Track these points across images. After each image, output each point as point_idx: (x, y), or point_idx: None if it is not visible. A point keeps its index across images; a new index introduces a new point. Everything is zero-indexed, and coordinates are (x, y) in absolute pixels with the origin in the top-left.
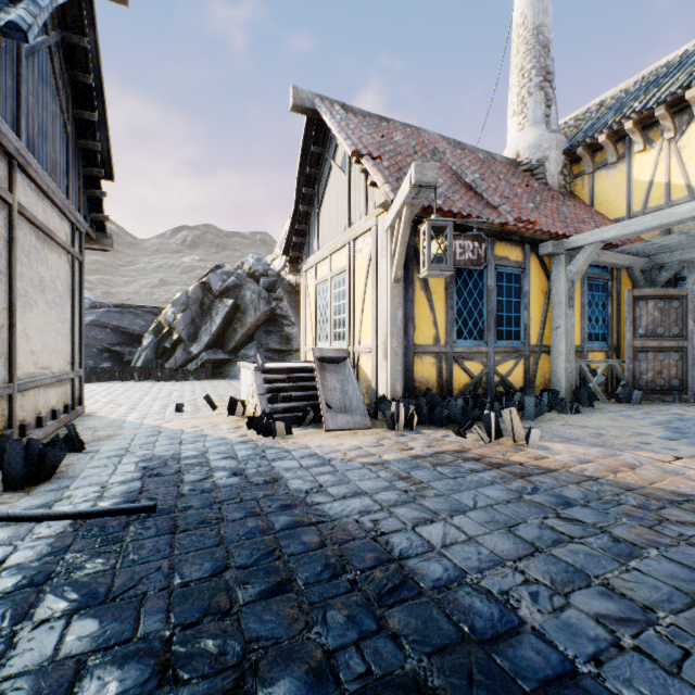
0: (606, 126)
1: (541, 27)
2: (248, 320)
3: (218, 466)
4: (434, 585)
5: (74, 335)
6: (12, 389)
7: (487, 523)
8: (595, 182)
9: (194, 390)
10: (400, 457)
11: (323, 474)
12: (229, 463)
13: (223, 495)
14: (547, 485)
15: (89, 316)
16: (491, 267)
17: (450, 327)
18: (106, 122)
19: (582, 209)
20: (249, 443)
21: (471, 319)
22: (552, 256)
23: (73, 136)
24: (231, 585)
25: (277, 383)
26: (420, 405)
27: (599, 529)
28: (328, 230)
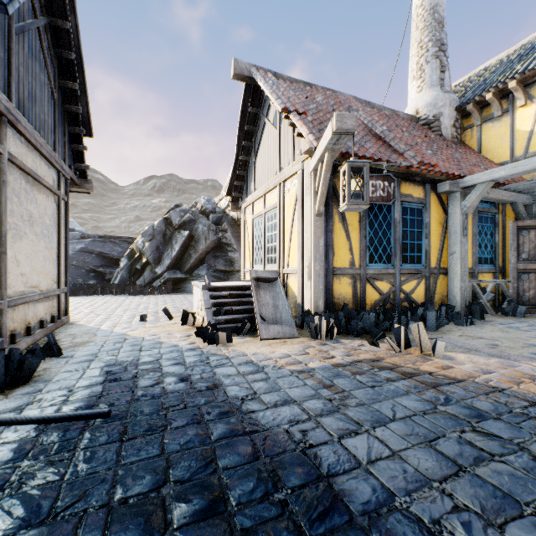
0: (493, 86)
1: (436, 7)
2: (200, 247)
3: (169, 372)
4: (364, 510)
5: (60, 259)
6: (3, 305)
7: (407, 437)
8: (482, 133)
9: (157, 302)
10: (323, 365)
11: (257, 380)
12: (178, 369)
13: (169, 401)
14: (458, 396)
15: (79, 244)
16: (397, 203)
17: (363, 253)
18: (86, 90)
19: (472, 154)
20: (196, 350)
21: (381, 246)
22: (448, 194)
23: (59, 101)
24: (167, 503)
25: (221, 299)
26: (339, 318)
27: (517, 445)
28: (262, 175)
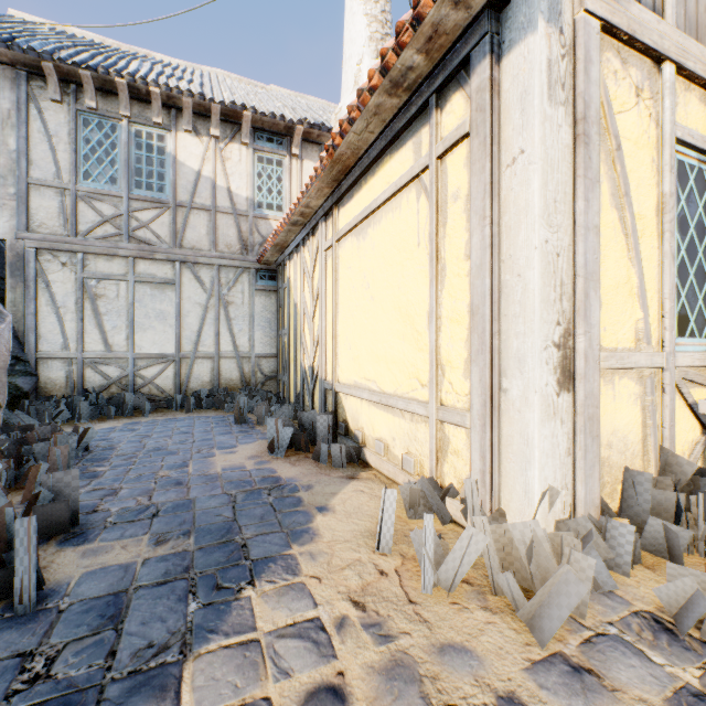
0: None
1: None
2: None
3: None
4: None
5: None
6: None
7: None
8: None
9: None
10: None
11: None
12: None
13: None
14: None
15: None
16: None
17: None
18: None
19: None
20: None
21: None
22: None
23: None
24: None
25: None
26: None
27: None
28: None
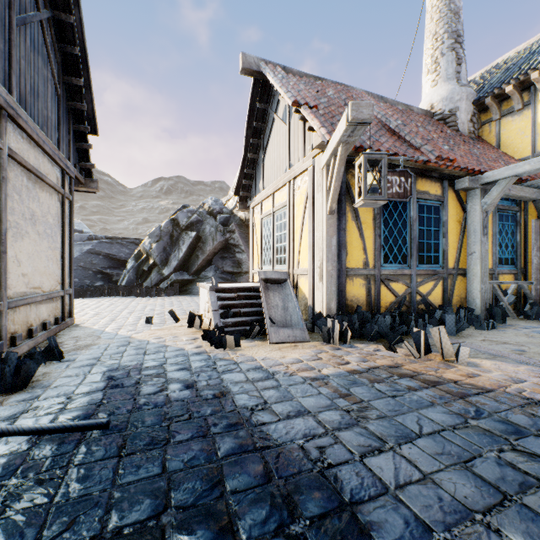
0: (513, 77)
1: None
2: (207, 249)
3: (173, 378)
4: None
5: (64, 260)
6: (2, 306)
7: (439, 456)
8: (502, 128)
9: (164, 304)
10: (338, 372)
11: (267, 388)
12: (183, 374)
13: (173, 411)
14: (490, 408)
15: (87, 246)
16: (413, 200)
17: (377, 253)
18: (91, 86)
19: (490, 150)
20: (202, 354)
21: (396, 246)
22: (467, 190)
23: (64, 98)
24: (167, 535)
25: (228, 301)
26: (352, 321)
27: None
28: (271, 173)
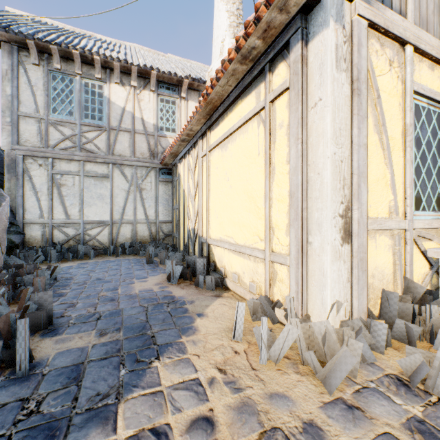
0: None
1: None
2: None
3: None
4: None
5: None
6: None
7: None
8: None
9: None
10: None
11: None
12: None
13: None
14: None
15: None
16: None
17: None
18: None
19: None
20: None
21: None
22: None
23: None
24: None
25: None
26: None
27: None
28: (438, 18)
